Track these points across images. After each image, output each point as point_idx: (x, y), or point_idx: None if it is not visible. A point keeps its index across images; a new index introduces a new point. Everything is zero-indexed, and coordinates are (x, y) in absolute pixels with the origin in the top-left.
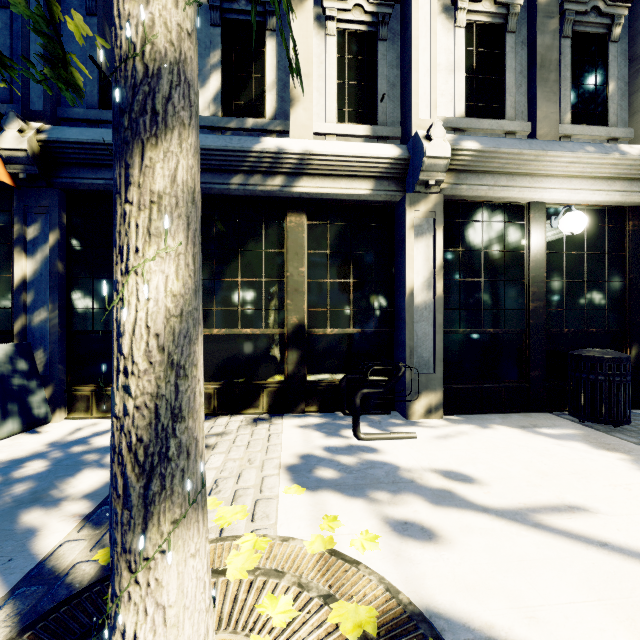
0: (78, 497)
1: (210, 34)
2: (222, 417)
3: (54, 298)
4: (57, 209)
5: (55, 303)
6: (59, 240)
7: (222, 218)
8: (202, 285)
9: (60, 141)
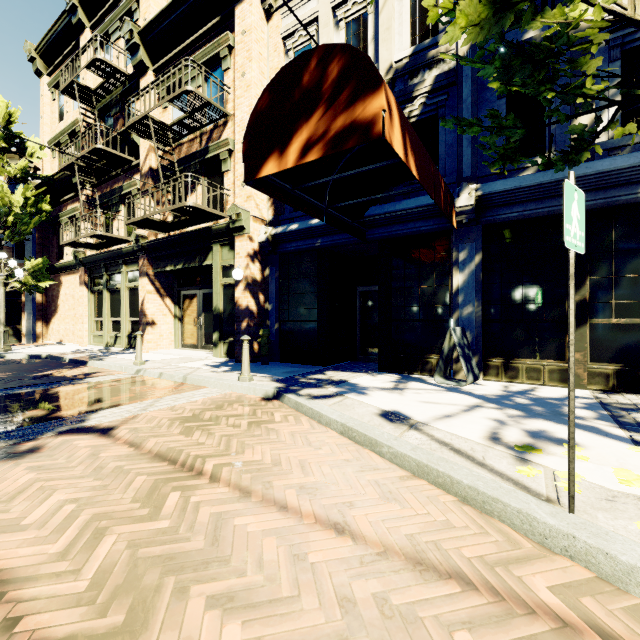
0: (591, 418)
1: (608, 70)
2: (625, 394)
3: (478, 298)
4: (481, 239)
5: (479, 301)
6: (481, 259)
7: (621, 223)
8: (599, 282)
9: (491, 193)
